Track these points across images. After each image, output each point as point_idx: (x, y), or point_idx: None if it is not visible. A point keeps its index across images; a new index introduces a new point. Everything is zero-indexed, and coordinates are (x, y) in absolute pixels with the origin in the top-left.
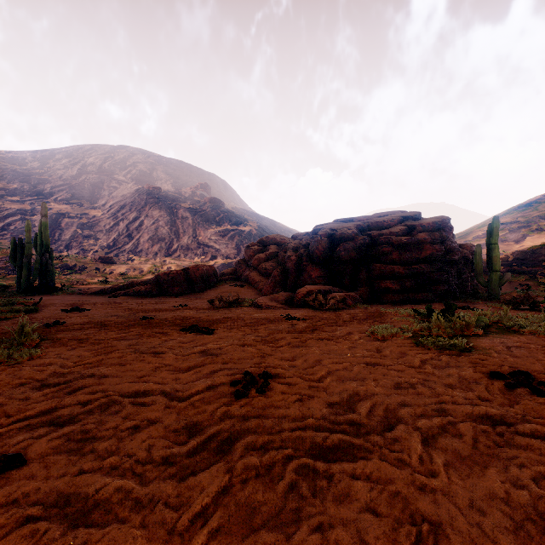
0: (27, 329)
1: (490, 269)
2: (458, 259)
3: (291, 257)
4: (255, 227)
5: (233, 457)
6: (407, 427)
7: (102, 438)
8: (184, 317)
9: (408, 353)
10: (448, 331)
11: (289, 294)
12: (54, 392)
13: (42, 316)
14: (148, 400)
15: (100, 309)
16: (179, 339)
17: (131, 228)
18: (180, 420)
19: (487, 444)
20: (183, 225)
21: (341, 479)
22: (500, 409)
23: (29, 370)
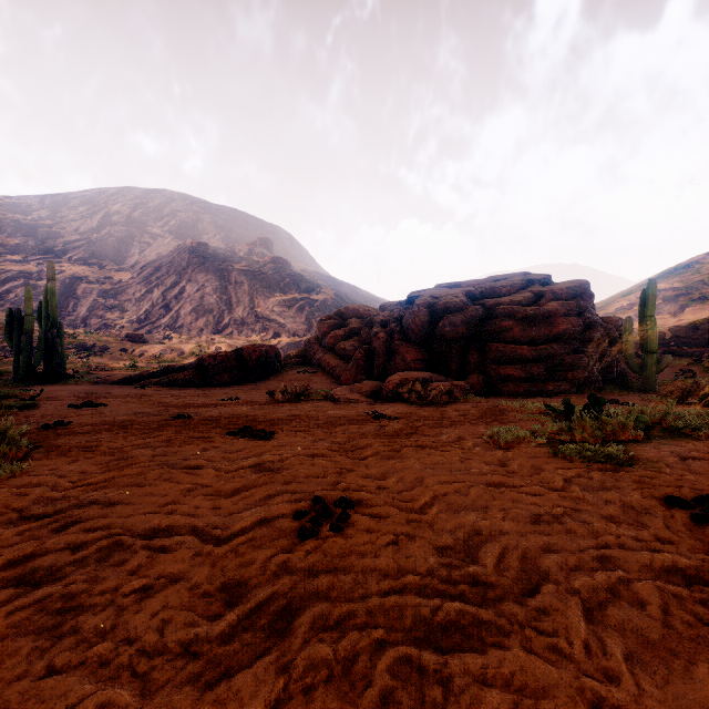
0: (12, 433)
1: (645, 350)
2: (601, 336)
3: (379, 334)
4: (330, 296)
5: (293, 644)
6: (559, 590)
7: (93, 607)
8: (234, 415)
9: (544, 468)
10: (596, 436)
11: (376, 383)
12: (35, 530)
13: (41, 413)
14: (170, 543)
15: (121, 404)
16: (224, 447)
17: (169, 297)
18: (215, 576)
19: (685, 618)
20: (237, 292)
21: (465, 688)
22: (692, 557)
23: (6, 494)
